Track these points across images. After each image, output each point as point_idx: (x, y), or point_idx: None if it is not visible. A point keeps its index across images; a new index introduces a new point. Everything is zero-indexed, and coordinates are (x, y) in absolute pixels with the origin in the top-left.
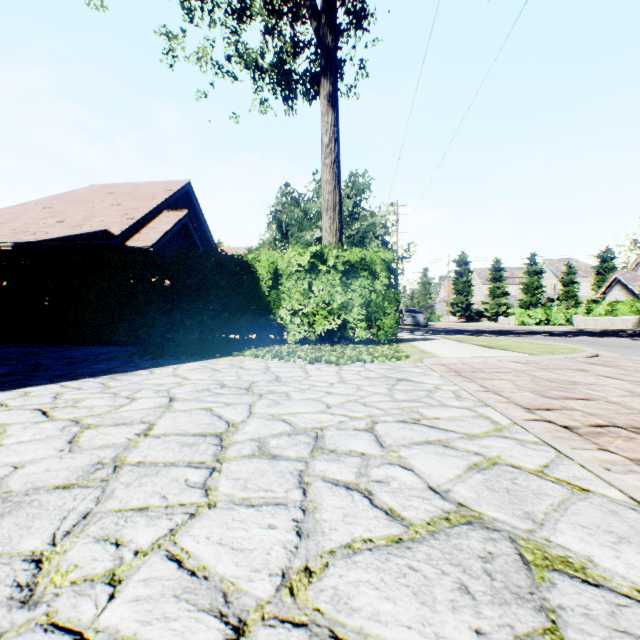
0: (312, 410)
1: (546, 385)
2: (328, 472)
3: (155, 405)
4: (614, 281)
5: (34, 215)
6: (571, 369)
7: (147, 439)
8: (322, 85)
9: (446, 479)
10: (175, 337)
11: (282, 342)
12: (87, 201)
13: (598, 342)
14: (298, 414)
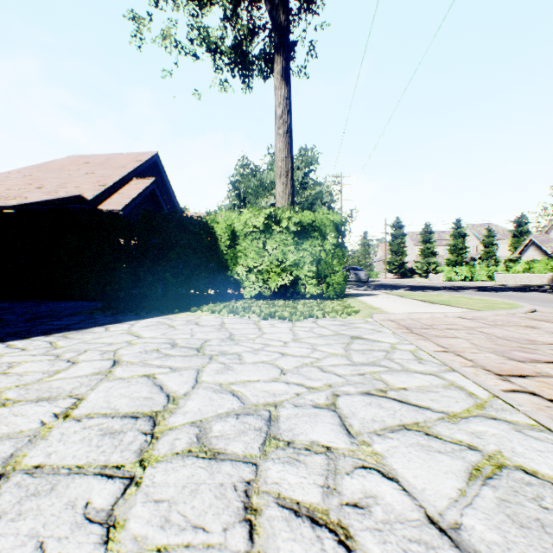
0: (265, 377)
1: (505, 344)
2: (284, 485)
3: (94, 371)
4: (529, 243)
5: (16, 182)
6: (521, 326)
7: (64, 423)
8: (276, 61)
9: (447, 500)
10: (140, 293)
11: (239, 297)
12: (64, 170)
13: (526, 297)
14: (249, 383)
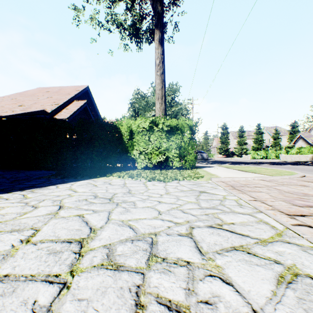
0: (149, 216)
1: (290, 196)
2: (161, 288)
3: (47, 212)
4: (299, 137)
5: (7, 102)
6: (298, 185)
7: (26, 246)
8: (155, 33)
9: (265, 298)
10: (77, 166)
11: (134, 168)
12: (35, 95)
13: (298, 168)
14: (140, 220)
